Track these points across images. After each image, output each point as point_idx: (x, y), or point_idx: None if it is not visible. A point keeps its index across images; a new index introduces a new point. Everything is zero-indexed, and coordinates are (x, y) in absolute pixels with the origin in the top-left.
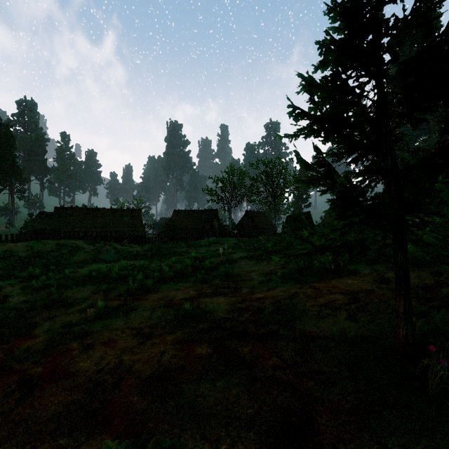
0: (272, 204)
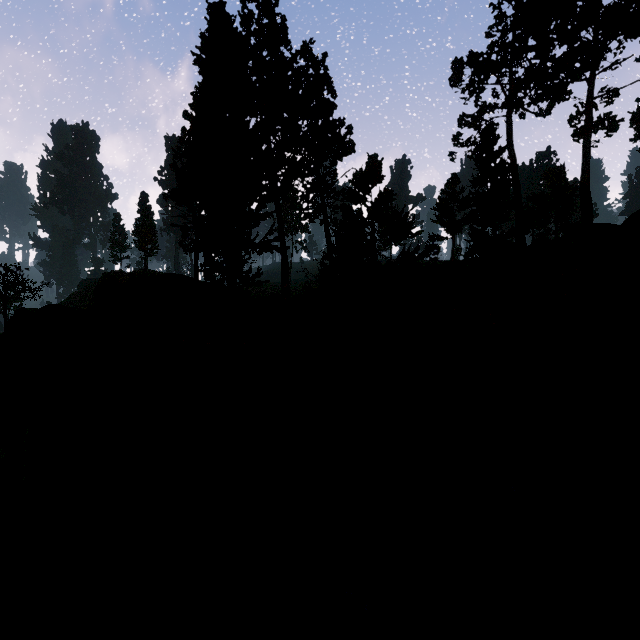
0: (4, 305)
